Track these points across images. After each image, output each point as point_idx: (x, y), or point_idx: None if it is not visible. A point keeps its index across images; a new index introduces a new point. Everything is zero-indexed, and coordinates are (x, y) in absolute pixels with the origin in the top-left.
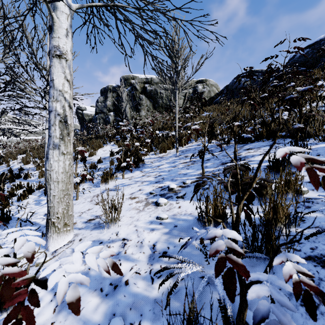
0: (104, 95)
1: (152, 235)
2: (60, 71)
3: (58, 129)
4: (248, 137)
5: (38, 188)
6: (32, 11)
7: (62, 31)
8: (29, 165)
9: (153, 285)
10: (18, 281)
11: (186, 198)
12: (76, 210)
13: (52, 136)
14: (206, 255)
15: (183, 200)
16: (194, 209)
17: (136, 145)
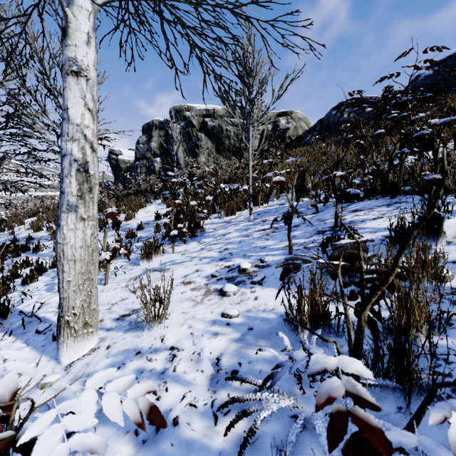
0: (148, 134)
1: (214, 342)
2: (78, 95)
3: (74, 182)
4: (356, 194)
5: (52, 265)
6: (39, 9)
7: (80, 36)
8: (41, 233)
9: (217, 428)
10: None
11: (265, 284)
12: (105, 300)
13: (65, 193)
14: (300, 379)
15: (261, 287)
16: (278, 302)
17: (192, 205)
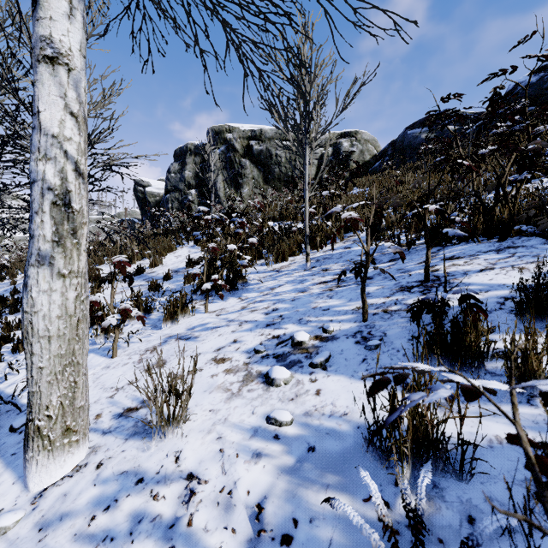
0: (181, 161)
1: (255, 471)
2: (55, 93)
3: (48, 221)
4: (457, 236)
5: None
6: None
7: (58, 5)
8: None
9: None
10: None
11: (331, 368)
12: (108, 382)
13: (35, 237)
14: None
15: (325, 373)
16: (352, 401)
17: (231, 250)
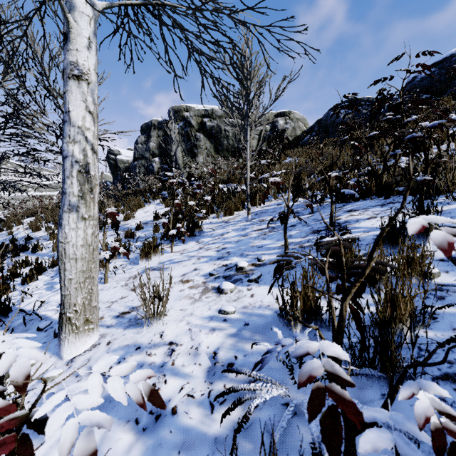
0: (146, 134)
1: (212, 337)
2: (79, 98)
3: (76, 182)
4: (350, 194)
5: (51, 265)
6: (40, 13)
7: (82, 41)
8: (39, 233)
9: (213, 415)
10: (2, 422)
11: (261, 282)
12: (104, 298)
13: (67, 193)
14: (292, 370)
15: (257, 285)
16: (273, 299)
17: (191, 205)
